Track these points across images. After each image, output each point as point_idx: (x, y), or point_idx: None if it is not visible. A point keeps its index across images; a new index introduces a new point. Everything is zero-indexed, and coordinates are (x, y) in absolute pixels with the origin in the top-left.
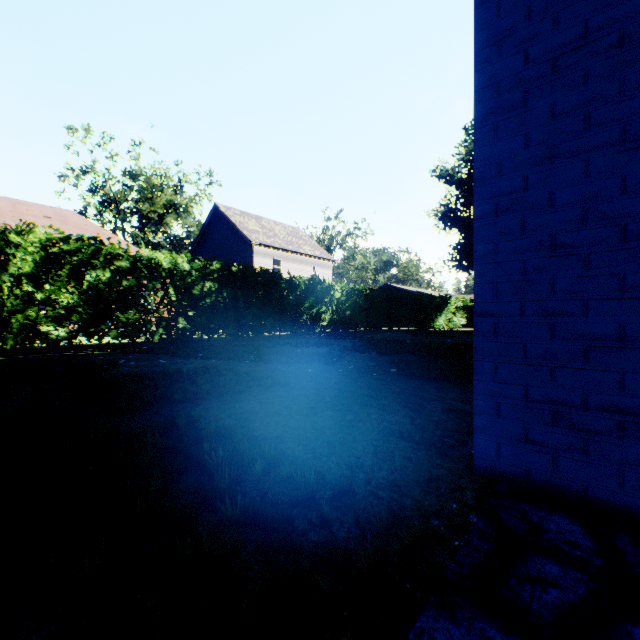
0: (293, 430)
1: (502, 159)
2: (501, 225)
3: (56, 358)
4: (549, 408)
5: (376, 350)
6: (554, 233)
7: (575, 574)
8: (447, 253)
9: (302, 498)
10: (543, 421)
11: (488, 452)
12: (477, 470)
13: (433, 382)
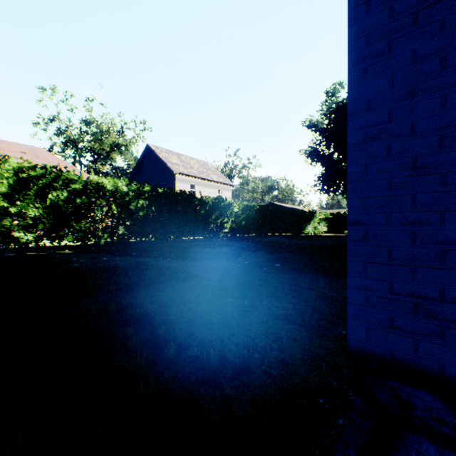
0: (201, 314)
1: (371, 97)
2: (370, 150)
3: (24, 256)
4: (411, 300)
5: (264, 250)
6: (415, 156)
7: (449, 454)
8: (313, 180)
9: (207, 379)
10: (406, 311)
11: (359, 335)
12: (350, 349)
13: (307, 274)
